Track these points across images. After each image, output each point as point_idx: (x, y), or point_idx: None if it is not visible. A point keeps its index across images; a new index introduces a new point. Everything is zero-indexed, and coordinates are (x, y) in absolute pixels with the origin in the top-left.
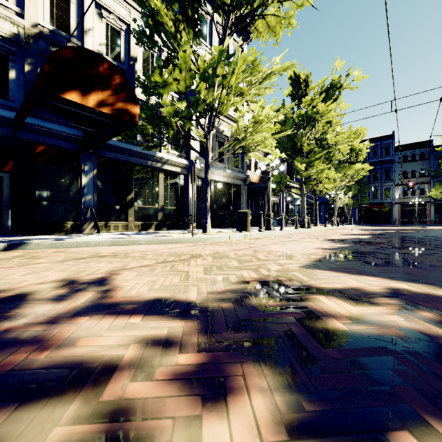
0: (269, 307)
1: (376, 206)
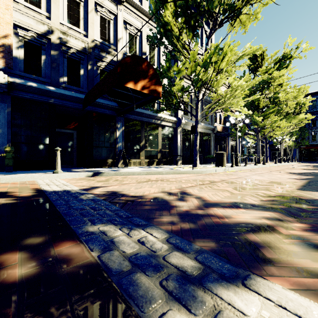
0: (309, 208)
1: (314, 147)
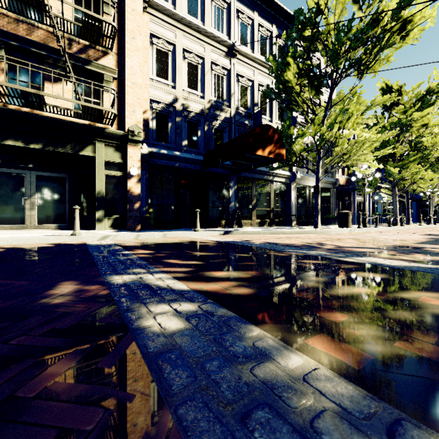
0: (409, 249)
1: None
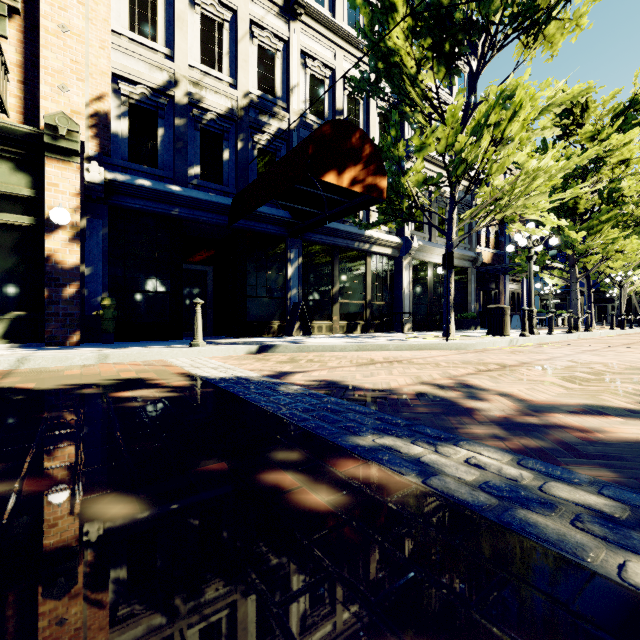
0: None
1: None
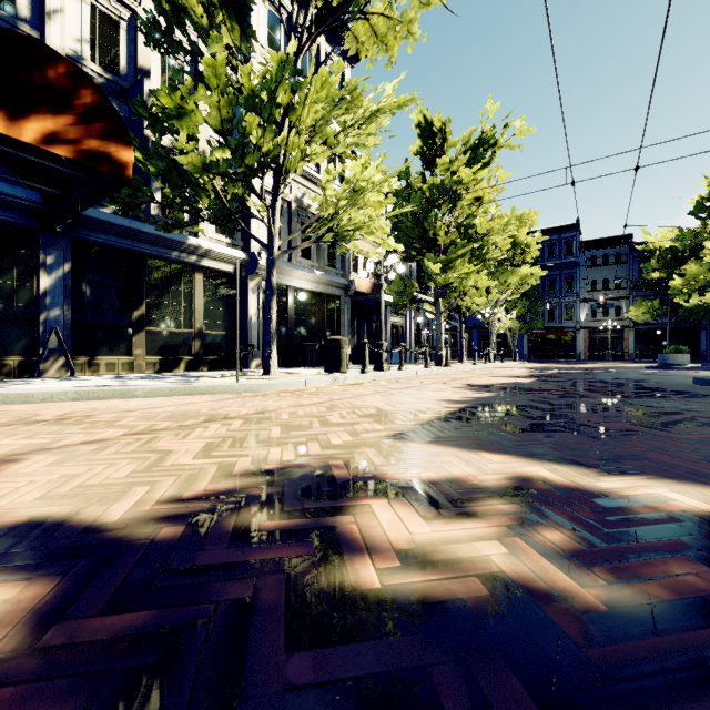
0: (258, 533)
1: (552, 333)
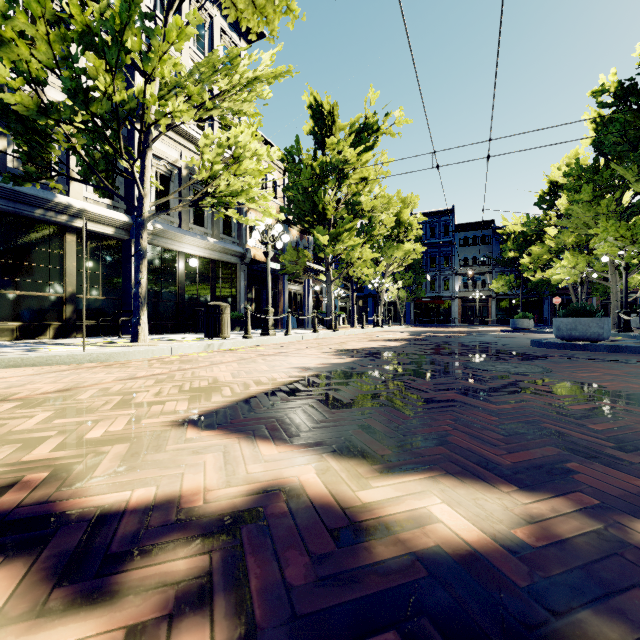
0: None
1: (433, 301)
